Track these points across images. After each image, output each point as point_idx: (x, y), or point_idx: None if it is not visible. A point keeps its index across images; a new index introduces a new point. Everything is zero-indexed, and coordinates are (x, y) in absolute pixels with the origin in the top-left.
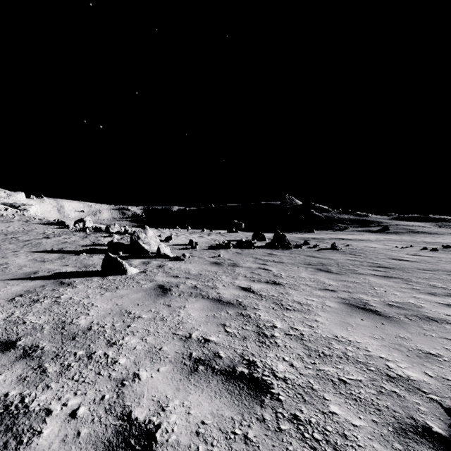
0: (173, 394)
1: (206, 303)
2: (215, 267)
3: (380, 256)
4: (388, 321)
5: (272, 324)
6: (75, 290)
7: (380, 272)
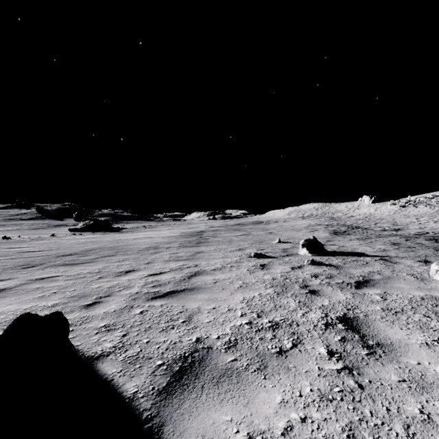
0: (280, 268)
1: (201, 276)
2: (2, 298)
3: (5, 253)
4: (199, 258)
5: (220, 266)
6: (216, 328)
7: (90, 256)
